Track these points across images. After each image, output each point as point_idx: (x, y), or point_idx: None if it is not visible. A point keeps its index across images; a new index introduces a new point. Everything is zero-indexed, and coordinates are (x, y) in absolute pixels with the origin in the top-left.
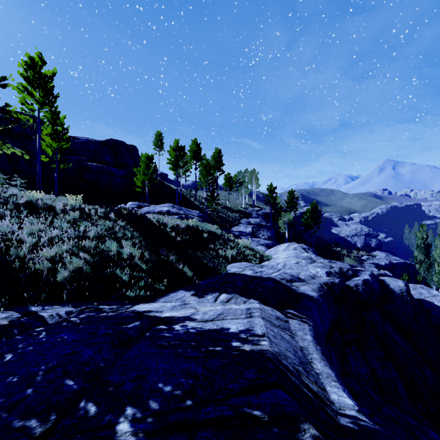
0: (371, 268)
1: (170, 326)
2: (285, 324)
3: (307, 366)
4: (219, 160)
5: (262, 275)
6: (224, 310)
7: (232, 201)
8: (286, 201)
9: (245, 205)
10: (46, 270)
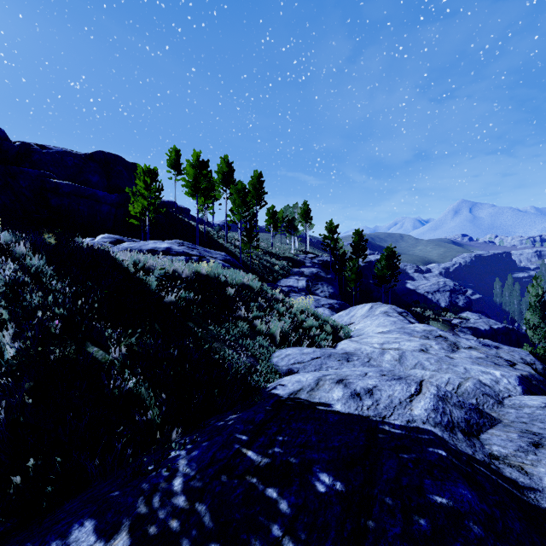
0: (467, 336)
1: None
2: None
3: None
4: (259, 187)
5: (381, 411)
6: None
7: (276, 246)
8: (351, 245)
9: (295, 250)
10: None
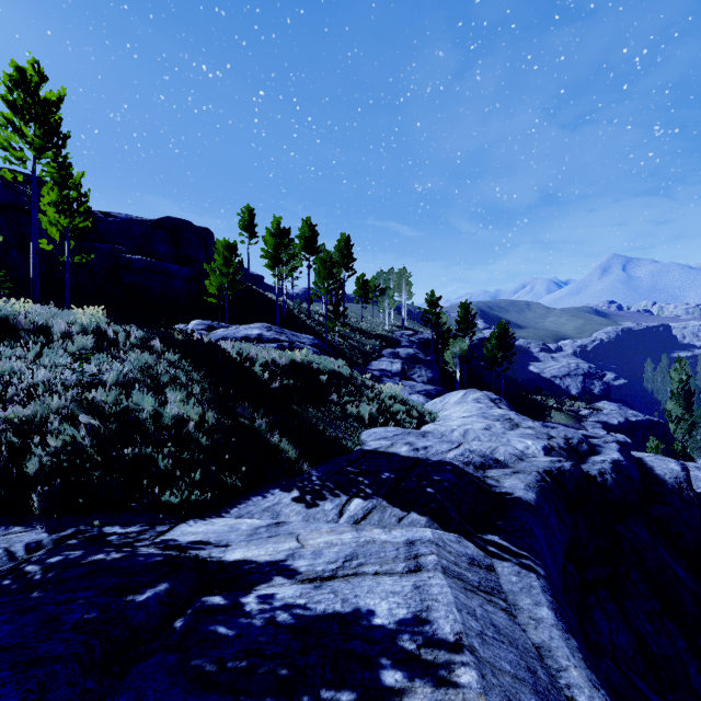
0: (596, 430)
1: (234, 600)
2: (490, 578)
3: None
4: (347, 253)
5: (428, 455)
6: (358, 545)
7: (368, 320)
8: (456, 320)
9: (390, 326)
10: (8, 450)
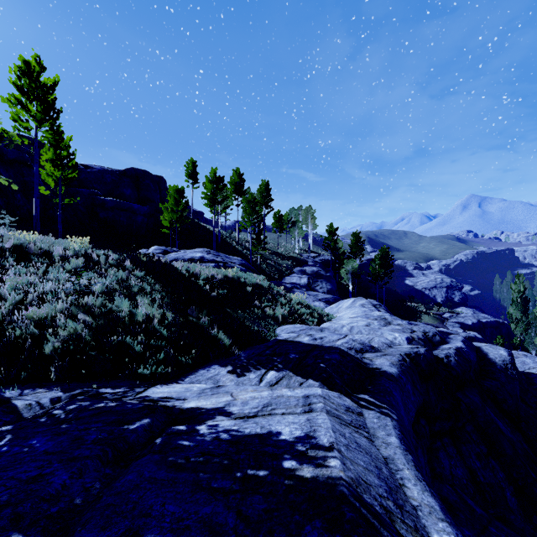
0: (455, 328)
1: (192, 428)
2: (359, 419)
3: (399, 496)
4: (267, 194)
5: (323, 343)
6: (272, 398)
7: (282, 246)
8: (349, 246)
9: (299, 250)
10: (31, 338)
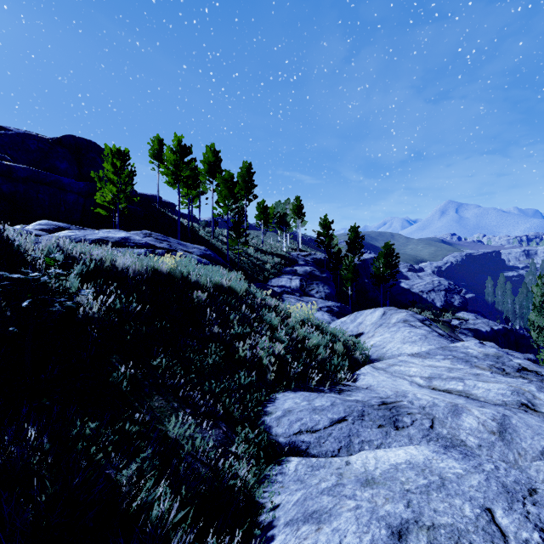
0: (469, 338)
1: None
2: None
3: None
4: (249, 179)
5: None
6: None
7: (267, 243)
8: (347, 242)
9: (287, 248)
10: None
